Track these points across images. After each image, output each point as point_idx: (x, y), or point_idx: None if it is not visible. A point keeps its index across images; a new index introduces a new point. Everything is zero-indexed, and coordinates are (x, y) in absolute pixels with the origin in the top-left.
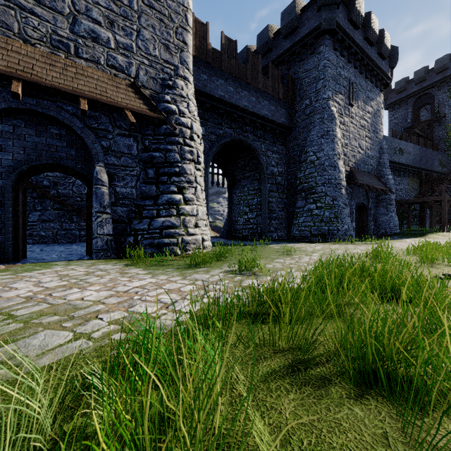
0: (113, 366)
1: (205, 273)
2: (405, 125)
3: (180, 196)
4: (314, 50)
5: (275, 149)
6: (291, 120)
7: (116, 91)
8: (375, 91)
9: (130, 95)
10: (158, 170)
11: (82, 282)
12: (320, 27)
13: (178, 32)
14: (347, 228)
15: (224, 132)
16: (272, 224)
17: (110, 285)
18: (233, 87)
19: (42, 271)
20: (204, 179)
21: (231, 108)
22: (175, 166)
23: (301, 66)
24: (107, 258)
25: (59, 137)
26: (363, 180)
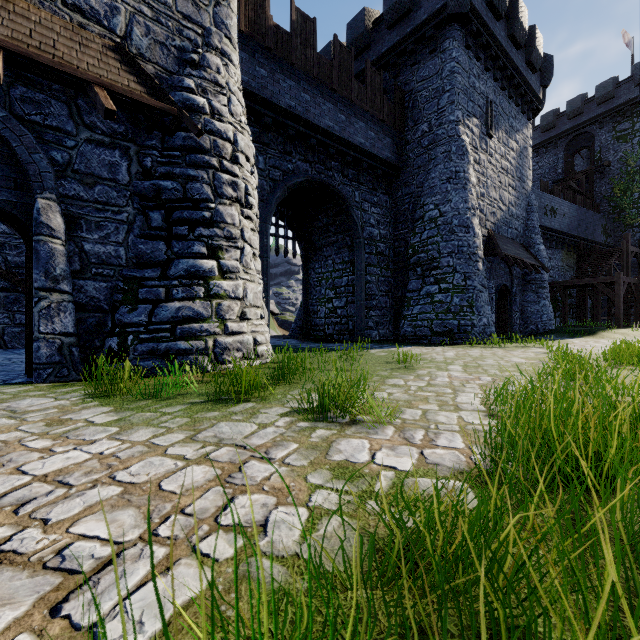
0: None
1: (246, 420)
2: (554, 176)
3: (211, 262)
4: (436, 46)
5: (375, 199)
6: (399, 156)
7: (79, 52)
8: (522, 120)
9: (109, 63)
10: (171, 213)
11: None
12: (445, 10)
13: None
14: (487, 323)
15: (295, 168)
16: (371, 316)
17: None
18: (310, 95)
19: None
20: (262, 241)
21: (307, 128)
22: (202, 208)
23: (416, 72)
24: (60, 381)
25: None
26: (507, 249)
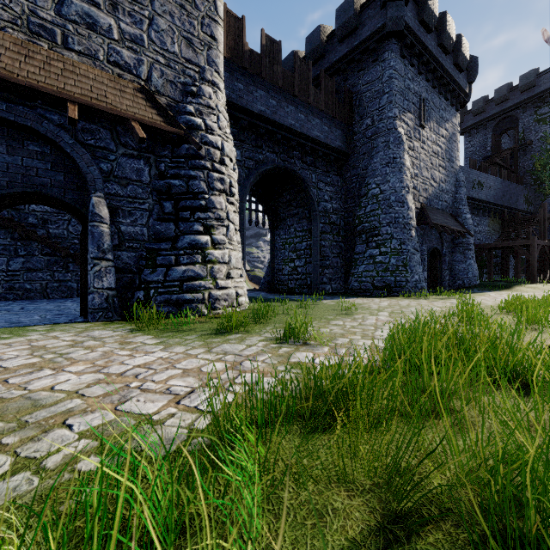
0: (60, 538)
1: (238, 343)
2: (484, 153)
3: (206, 237)
4: (377, 57)
5: (328, 179)
6: (348, 144)
7: (120, 97)
8: (451, 111)
9: (138, 102)
10: (178, 203)
11: (60, 359)
12: (384, 28)
13: (205, 24)
14: (418, 279)
15: (265, 158)
16: (325, 274)
17: (101, 363)
18: (276, 101)
19: (10, 341)
20: (240, 216)
21: (274, 126)
22: (200, 198)
23: (361, 77)
24: (107, 321)
25: (41, 156)
26: (436, 219)
